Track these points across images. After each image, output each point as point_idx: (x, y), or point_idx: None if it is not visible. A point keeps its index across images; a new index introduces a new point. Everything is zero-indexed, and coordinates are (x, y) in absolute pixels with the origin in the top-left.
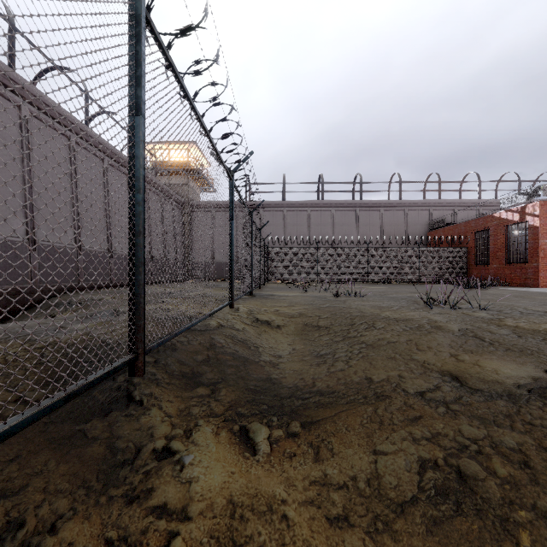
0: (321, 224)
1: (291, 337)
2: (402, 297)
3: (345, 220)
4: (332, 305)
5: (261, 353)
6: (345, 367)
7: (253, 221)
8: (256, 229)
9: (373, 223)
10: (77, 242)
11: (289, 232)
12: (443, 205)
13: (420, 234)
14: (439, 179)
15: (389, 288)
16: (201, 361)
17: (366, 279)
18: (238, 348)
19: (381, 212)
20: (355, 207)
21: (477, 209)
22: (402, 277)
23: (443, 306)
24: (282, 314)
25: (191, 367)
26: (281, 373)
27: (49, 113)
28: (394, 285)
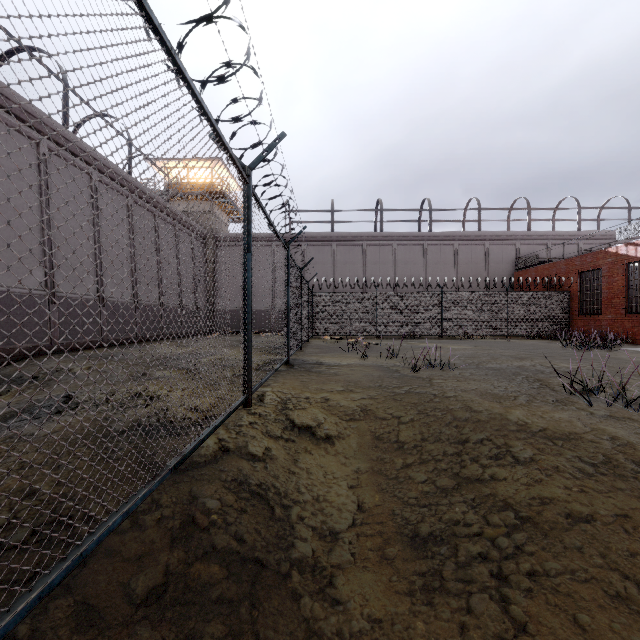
0: (380, 262)
1: (351, 464)
2: (511, 370)
3: (410, 257)
4: (415, 391)
5: (296, 529)
6: (511, 635)
7: (291, 257)
8: (296, 268)
9: (446, 261)
10: (49, 286)
11: (339, 271)
12: (533, 238)
13: (505, 275)
14: (529, 206)
15: (476, 348)
16: (138, 605)
17: (439, 332)
18: (243, 527)
19: (455, 247)
20: (423, 240)
21: (576, 243)
22: (486, 330)
23: (612, 402)
24: (335, 412)
25: (103, 638)
26: (341, 635)
27: (3, 105)
28: (478, 341)
